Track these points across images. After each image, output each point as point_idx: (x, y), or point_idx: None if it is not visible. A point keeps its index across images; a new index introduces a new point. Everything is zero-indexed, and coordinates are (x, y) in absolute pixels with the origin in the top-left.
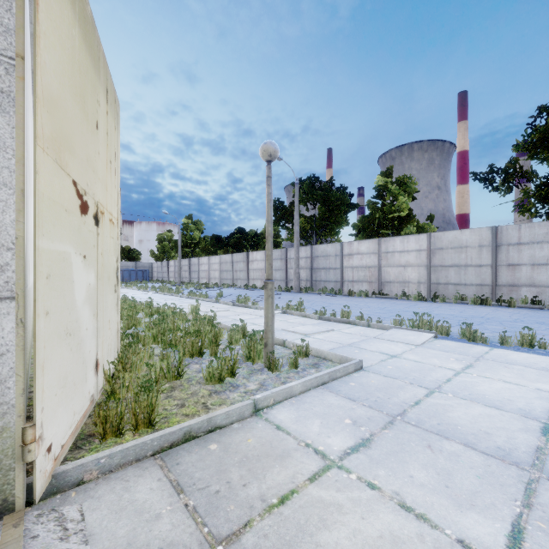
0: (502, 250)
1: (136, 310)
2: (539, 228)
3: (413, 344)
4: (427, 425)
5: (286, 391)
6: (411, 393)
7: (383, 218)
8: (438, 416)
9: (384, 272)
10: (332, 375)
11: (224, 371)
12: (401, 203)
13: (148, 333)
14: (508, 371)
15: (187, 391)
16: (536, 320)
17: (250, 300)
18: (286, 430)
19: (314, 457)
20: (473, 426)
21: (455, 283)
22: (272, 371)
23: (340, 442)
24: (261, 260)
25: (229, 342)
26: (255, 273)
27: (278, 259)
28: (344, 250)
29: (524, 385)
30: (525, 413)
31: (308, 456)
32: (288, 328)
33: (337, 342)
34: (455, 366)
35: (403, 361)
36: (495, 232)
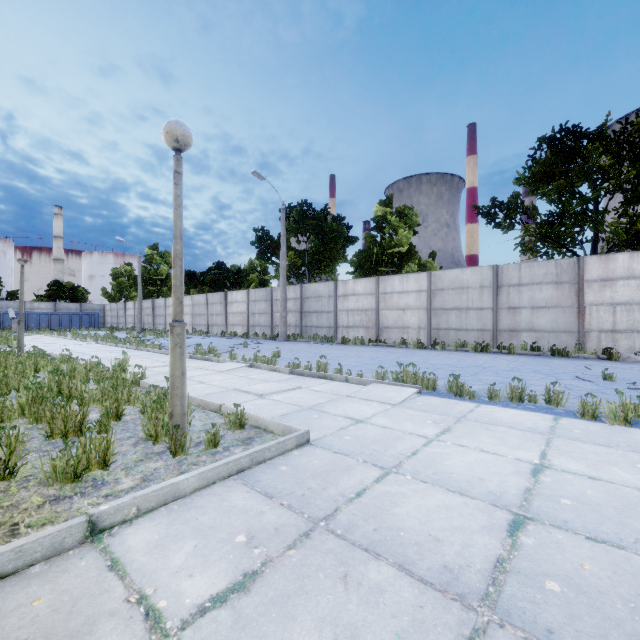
0: (503, 292)
1: (39, 367)
2: (538, 268)
3: (389, 403)
4: (358, 534)
5: (164, 492)
6: (358, 477)
7: (381, 253)
8: (380, 515)
9: (382, 316)
10: (256, 456)
11: (90, 460)
12: (401, 237)
13: (17, 402)
14: (489, 436)
15: (4, 502)
16: (533, 368)
17: (218, 351)
18: (124, 568)
19: (135, 629)
20: (422, 529)
21: (457, 328)
22: (174, 454)
23: (205, 585)
24: (242, 301)
25: (141, 411)
26: (235, 317)
27: (262, 300)
28: (338, 291)
29: (503, 454)
30: (494, 499)
31: (125, 628)
32: (243, 386)
33: (297, 404)
34: (429, 432)
35: (368, 428)
36: (496, 271)
